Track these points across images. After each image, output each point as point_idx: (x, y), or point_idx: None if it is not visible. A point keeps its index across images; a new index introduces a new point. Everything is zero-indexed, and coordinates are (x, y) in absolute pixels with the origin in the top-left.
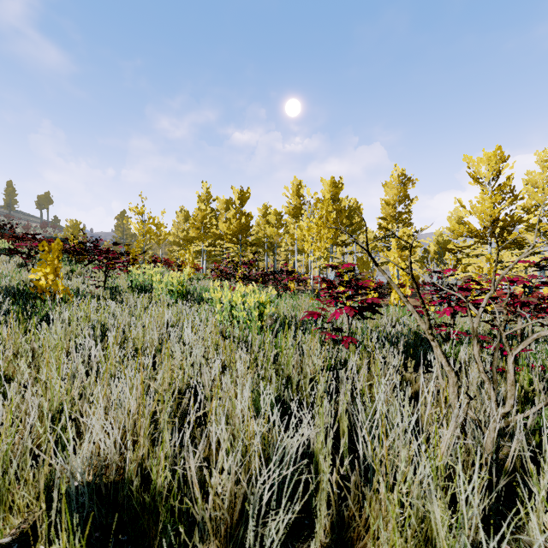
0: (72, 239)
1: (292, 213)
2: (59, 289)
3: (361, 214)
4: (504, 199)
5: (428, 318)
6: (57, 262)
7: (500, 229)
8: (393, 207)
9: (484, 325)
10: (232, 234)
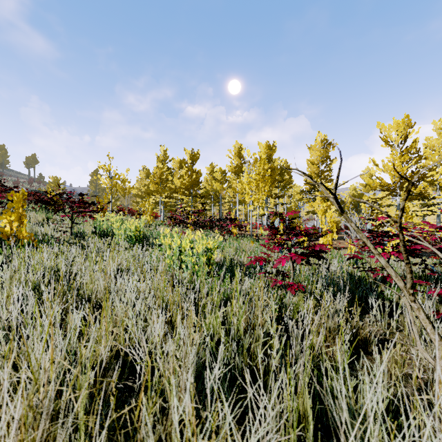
0: (49, 191)
1: (234, 171)
2: (23, 235)
3: (290, 172)
4: (411, 159)
5: (412, 275)
6: (22, 210)
7: (408, 183)
8: (317, 166)
9: (404, 266)
10: (185, 188)
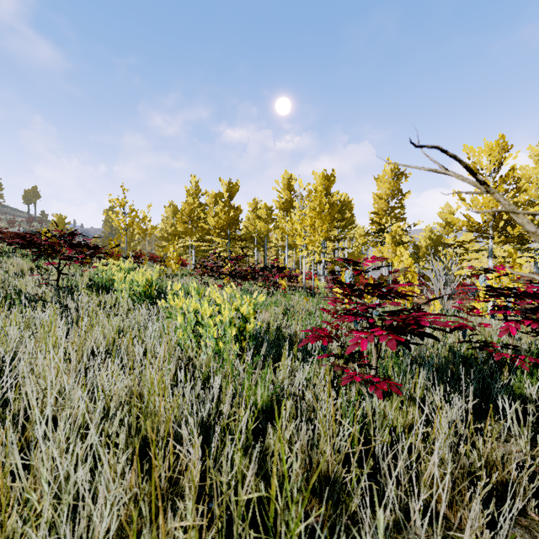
0: (43, 232)
1: (283, 207)
2: None
3: (352, 209)
4: (507, 191)
5: None
6: None
7: (504, 222)
8: (386, 202)
9: None
10: (220, 228)
